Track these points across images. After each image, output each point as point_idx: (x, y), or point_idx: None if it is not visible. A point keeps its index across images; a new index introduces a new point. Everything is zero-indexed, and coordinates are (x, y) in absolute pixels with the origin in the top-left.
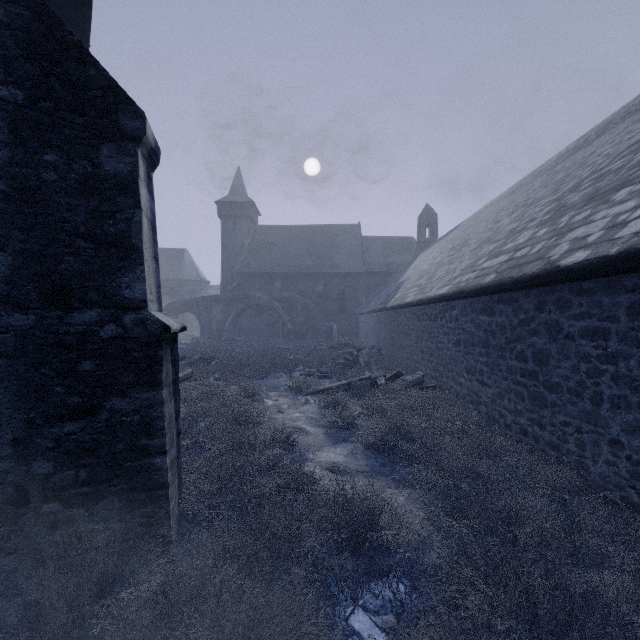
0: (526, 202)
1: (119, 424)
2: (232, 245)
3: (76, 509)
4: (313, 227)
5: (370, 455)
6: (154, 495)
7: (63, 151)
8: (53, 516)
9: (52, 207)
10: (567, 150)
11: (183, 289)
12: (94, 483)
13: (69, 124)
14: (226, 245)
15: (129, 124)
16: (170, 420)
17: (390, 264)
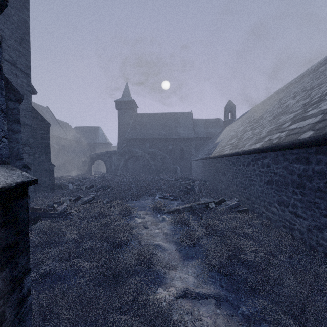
0: (305, 89)
1: None
2: (123, 124)
3: None
4: (166, 114)
5: (214, 277)
6: None
7: None
8: None
9: None
10: (325, 59)
11: (98, 147)
12: None
13: None
14: (120, 124)
15: None
16: None
17: (208, 133)
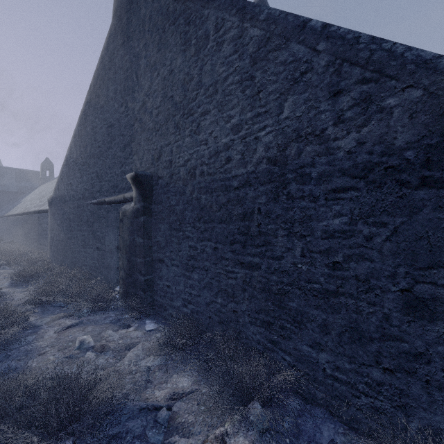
0: None
1: None
2: None
3: None
4: None
5: None
6: None
7: None
8: None
9: None
10: None
11: None
12: None
13: None
14: None
15: None
16: None
17: (22, 187)
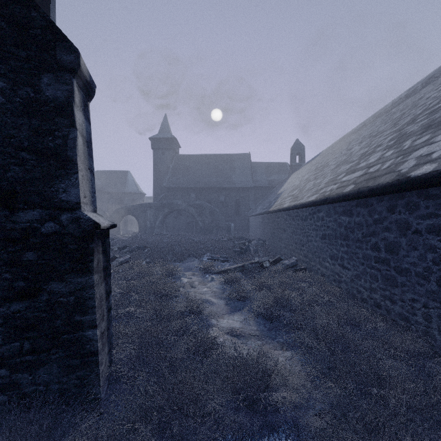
0: (371, 134)
1: (57, 304)
2: (161, 168)
3: (21, 374)
4: (217, 155)
5: (260, 321)
6: (86, 361)
7: (9, 79)
8: (1, 380)
9: (0, 125)
10: (400, 98)
11: (127, 199)
12: (36, 352)
13: (14, 57)
14: (156, 168)
15: (65, 58)
16: (101, 299)
17: (271, 181)
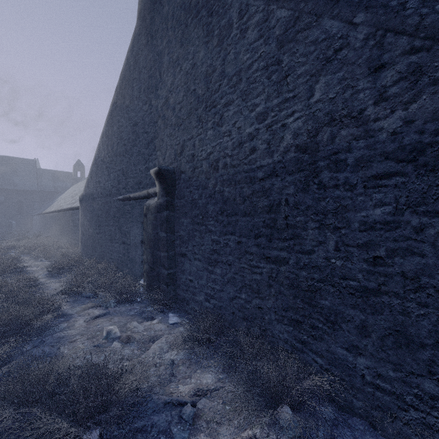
0: None
1: None
2: None
3: None
4: None
5: None
6: None
7: None
8: None
9: None
10: None
11: None
12: None
13: None
14: None
15: None
16: None
17: (57, 187)
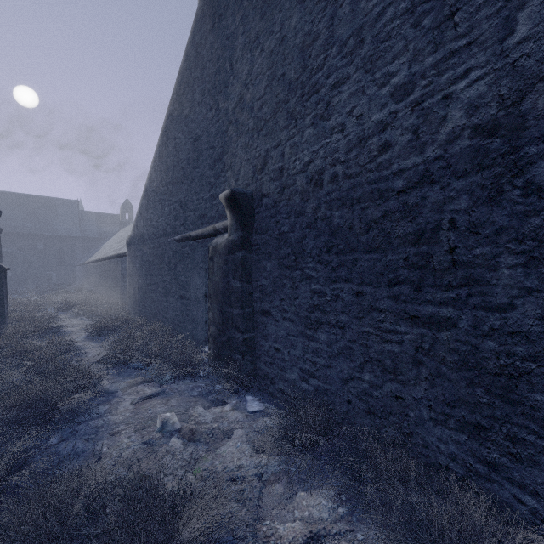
0: None
1: None
2: None
3: None
4: (33, 197)
5: None
6: None
7: None
8: None
9: None
10: None
11: None
12: None
13: None
14: None
15: None
16: None
17: (102, 233)
